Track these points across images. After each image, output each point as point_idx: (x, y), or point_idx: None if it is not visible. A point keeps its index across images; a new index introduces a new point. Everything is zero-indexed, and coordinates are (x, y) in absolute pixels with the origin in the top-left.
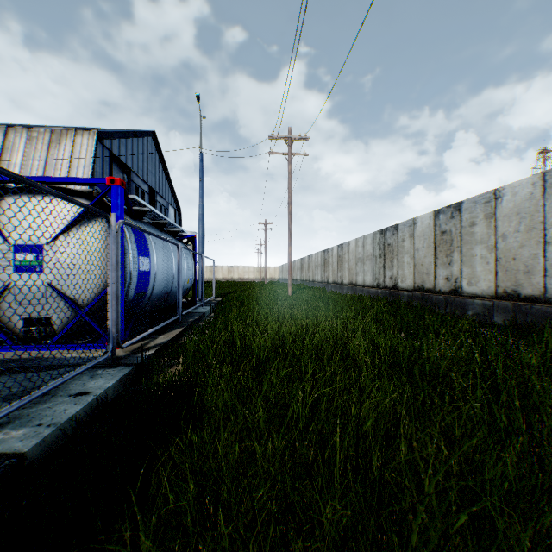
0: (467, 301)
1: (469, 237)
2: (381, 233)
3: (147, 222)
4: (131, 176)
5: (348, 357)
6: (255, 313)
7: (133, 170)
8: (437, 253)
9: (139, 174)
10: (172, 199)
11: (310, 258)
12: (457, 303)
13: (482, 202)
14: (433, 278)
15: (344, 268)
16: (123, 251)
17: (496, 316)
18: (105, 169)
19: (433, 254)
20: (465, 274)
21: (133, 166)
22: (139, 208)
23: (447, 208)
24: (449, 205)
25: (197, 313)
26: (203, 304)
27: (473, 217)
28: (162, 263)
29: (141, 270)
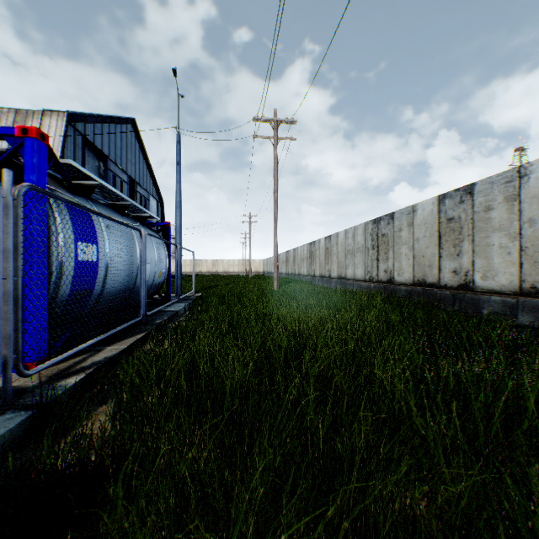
0: (482, 297)
1: (484, 224)
2: (374, 222)
3: (101, 203)
4: (108, 164)
5: (379, 401)
6: (235, 314)
7: (110, 157)
8: (442, 242)
9: (117, 162)
10: (154, 190)
11: (295, 251)
12: (468, 299)
13: (501, 182)
14: (437, 271)
15: (332, 261)
16: (45, 232)
17: (521, 315)
18: (77, 154)
19: (437, 244)
20: (478, 267)
21: (110, 153)
22: (86, 182)
23: (454, 191)
24: (458, 188)
25: (169, 312)
26: (180, 300)
27: (490, 201)
28: (119, 252)
29: (80, 260)
